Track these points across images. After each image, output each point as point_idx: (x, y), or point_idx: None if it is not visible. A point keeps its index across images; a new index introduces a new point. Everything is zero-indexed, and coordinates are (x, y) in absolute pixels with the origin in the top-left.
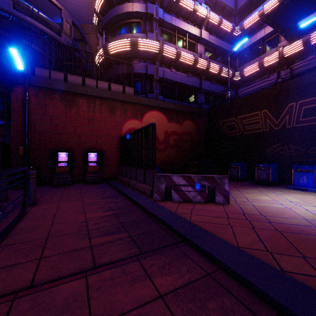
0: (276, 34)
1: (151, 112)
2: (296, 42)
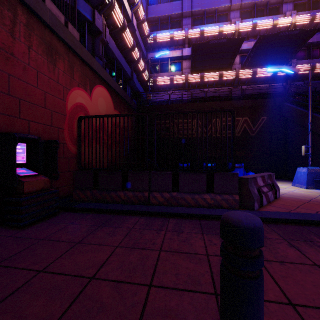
0: (179, 60)
1: (100, 88)
2: (196, 74)
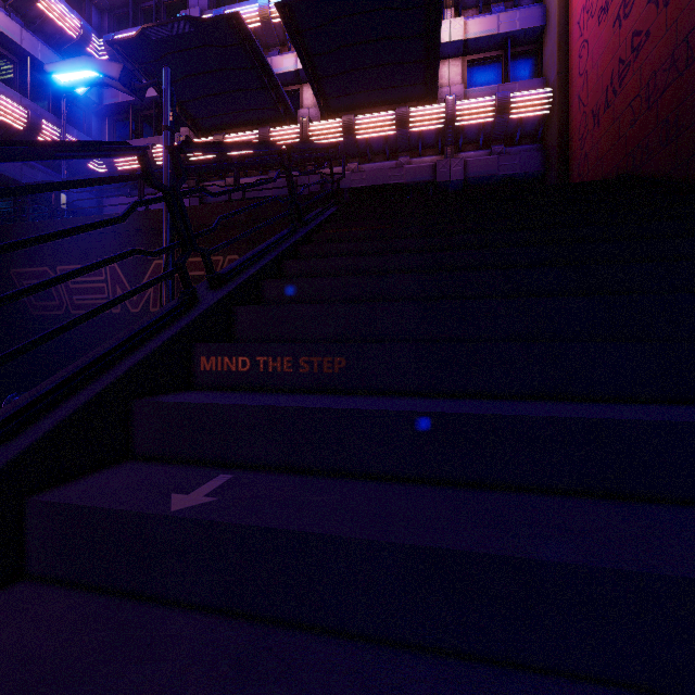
0: None
1: None
2: (205, 138)
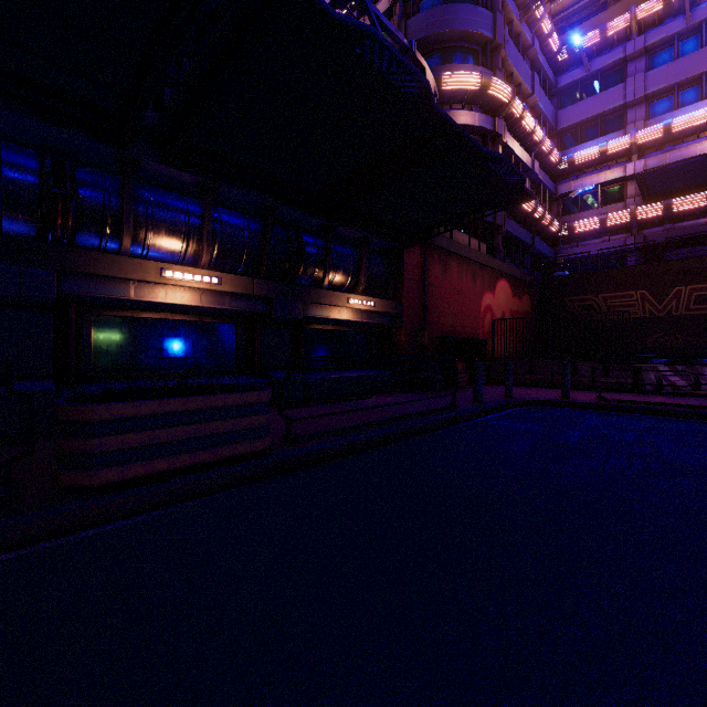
0: (619, 183)
1: (500, 282)
2: (653, 204)
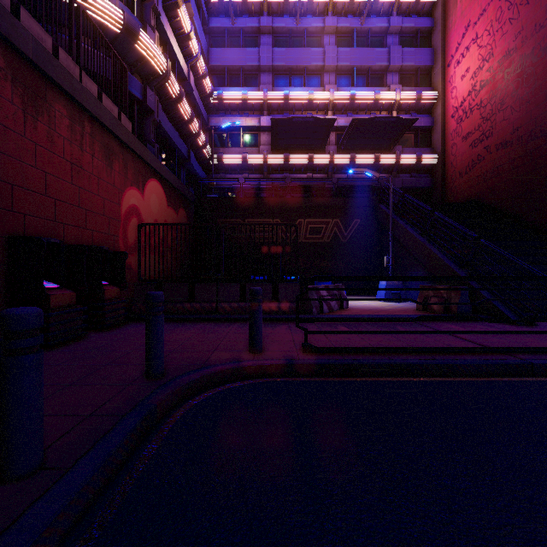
0: (255, 131)
1: (153, 182)
2: (278, 154)
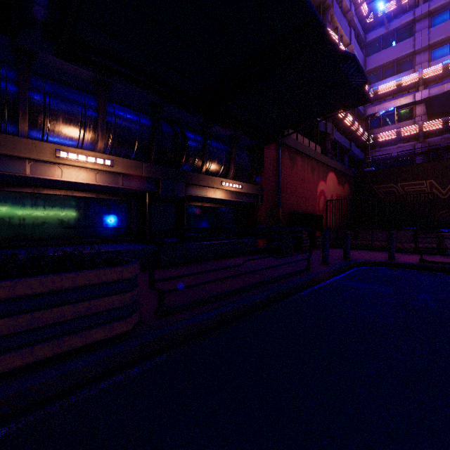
0: (409, 106)
1: (330, 174)
2: (435, 120)
